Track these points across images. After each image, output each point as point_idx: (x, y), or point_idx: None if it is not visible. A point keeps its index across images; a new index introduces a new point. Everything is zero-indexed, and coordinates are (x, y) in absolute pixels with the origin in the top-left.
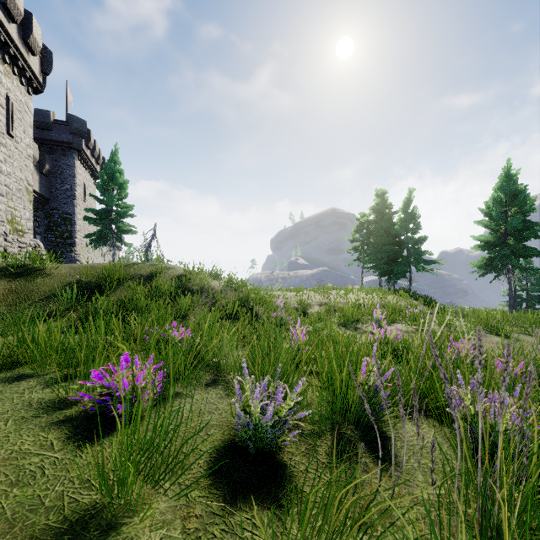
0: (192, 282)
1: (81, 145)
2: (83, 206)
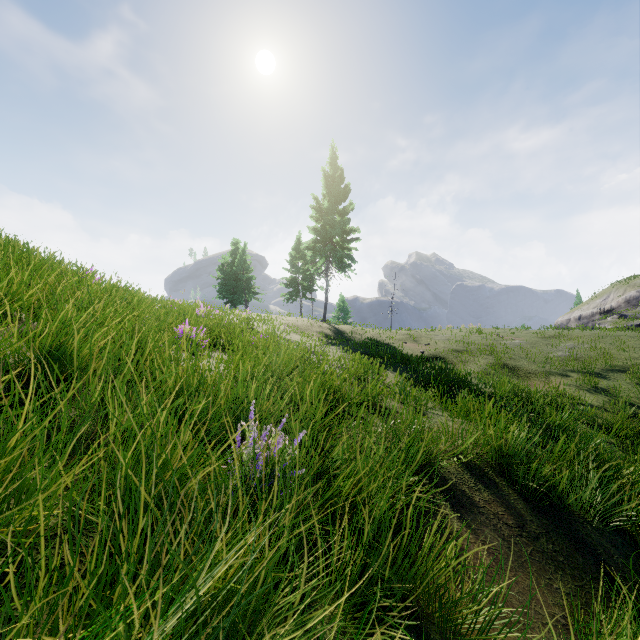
0: None
1: None
2: None
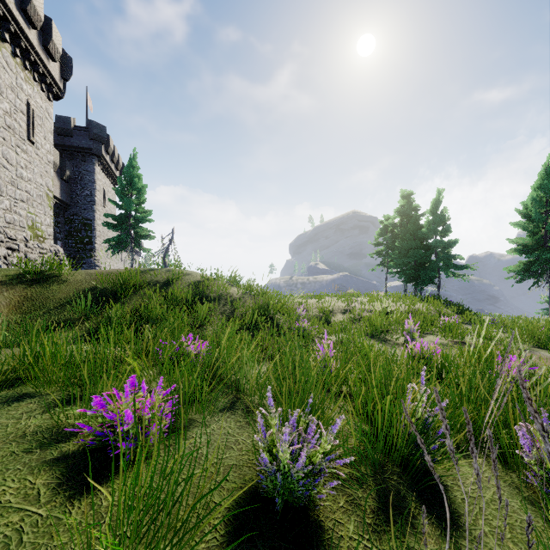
0: (210, 289)
1: (100, 151)
2: (102, 211)
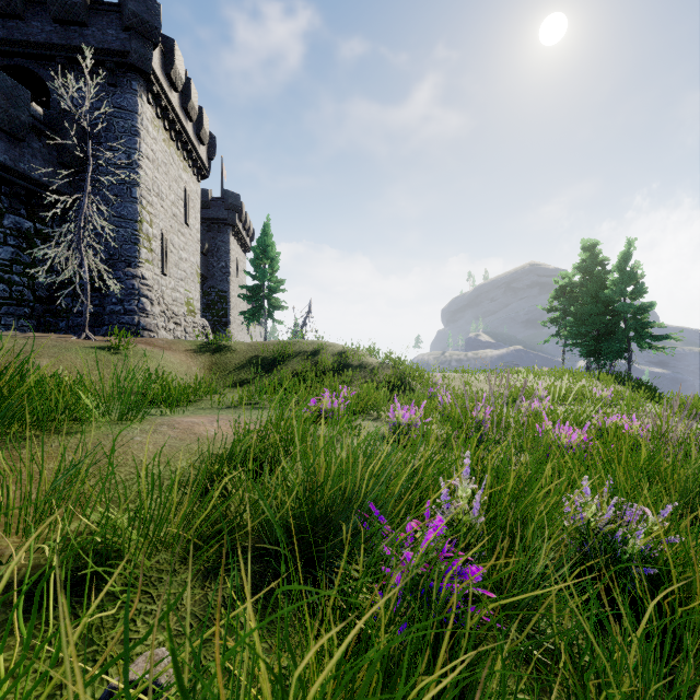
0: (351, 358)
1: (235, 220)
2: (235, 282)
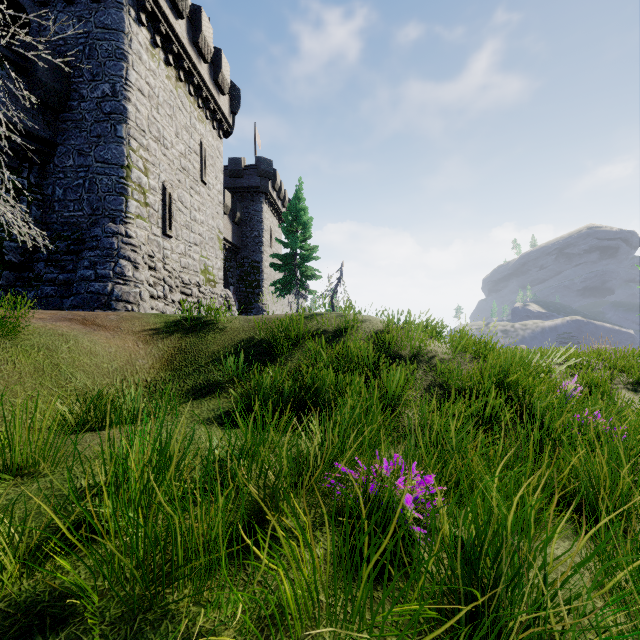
0: (399, 343)
1: (267, 187)
2: (269, 253)
